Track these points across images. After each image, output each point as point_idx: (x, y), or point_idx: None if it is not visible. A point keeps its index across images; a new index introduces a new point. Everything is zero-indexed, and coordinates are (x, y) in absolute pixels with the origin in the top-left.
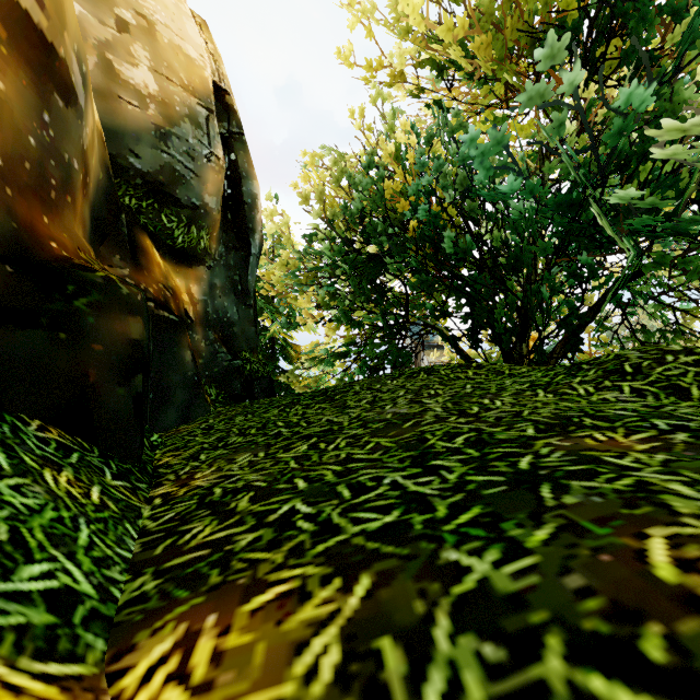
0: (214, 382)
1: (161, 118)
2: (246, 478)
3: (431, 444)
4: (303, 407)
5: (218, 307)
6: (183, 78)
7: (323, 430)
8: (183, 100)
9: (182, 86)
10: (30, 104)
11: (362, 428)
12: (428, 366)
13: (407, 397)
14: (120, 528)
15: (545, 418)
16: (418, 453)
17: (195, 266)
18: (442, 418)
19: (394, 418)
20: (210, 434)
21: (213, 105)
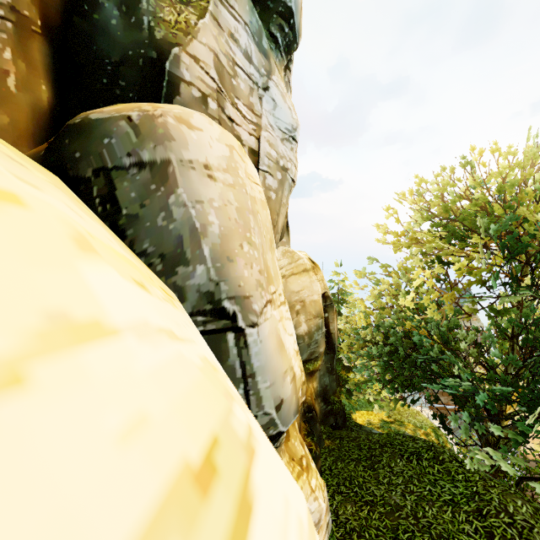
0: (323, 422)
1: (308, 339)
2: (353, 524)
3: (399, 533)
4: (363, 469)
5: (322, 383)
6: (313, 313)
7: (371, 500)
8: (314, 324)
9: (313, 317)
10: (300, 413)
11: (383, 507)
12: (419, 448)
13: (402, 487)
14: (334, 537)
15: (435, 533)
16: (395, 537)
17: (315, 373)
18: (407, 515)
19: (394, 505)
20: (333, 477)
21: (323, 313)
